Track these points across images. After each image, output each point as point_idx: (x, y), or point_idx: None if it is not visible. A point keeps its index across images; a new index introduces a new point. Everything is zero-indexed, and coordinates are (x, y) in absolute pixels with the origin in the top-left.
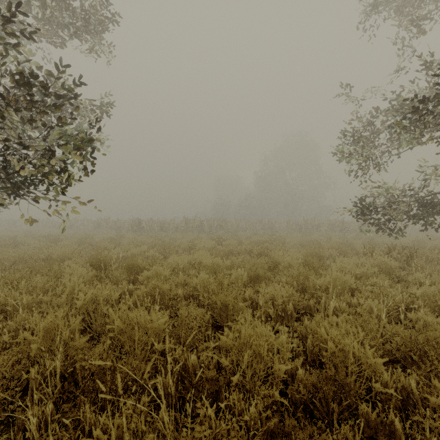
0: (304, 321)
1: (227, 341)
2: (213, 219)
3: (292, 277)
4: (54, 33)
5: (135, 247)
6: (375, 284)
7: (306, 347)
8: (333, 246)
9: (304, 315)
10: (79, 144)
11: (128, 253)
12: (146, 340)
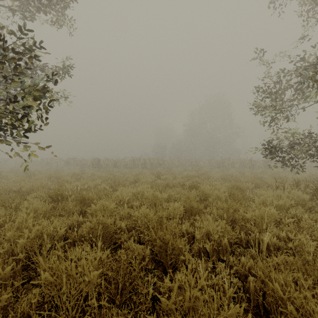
0: (241, 258)
1: (169, 304)
2: (153, 158)
3: (220, 208)
4: (25, 9)
5: (92, 180)
6: (295, 216)
7: (246, 288)
8: (249, 180)
9: (236, 248)
10: (35, 92)
11: (85, 186)
12: (82, 287)
